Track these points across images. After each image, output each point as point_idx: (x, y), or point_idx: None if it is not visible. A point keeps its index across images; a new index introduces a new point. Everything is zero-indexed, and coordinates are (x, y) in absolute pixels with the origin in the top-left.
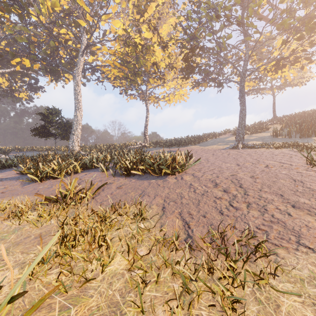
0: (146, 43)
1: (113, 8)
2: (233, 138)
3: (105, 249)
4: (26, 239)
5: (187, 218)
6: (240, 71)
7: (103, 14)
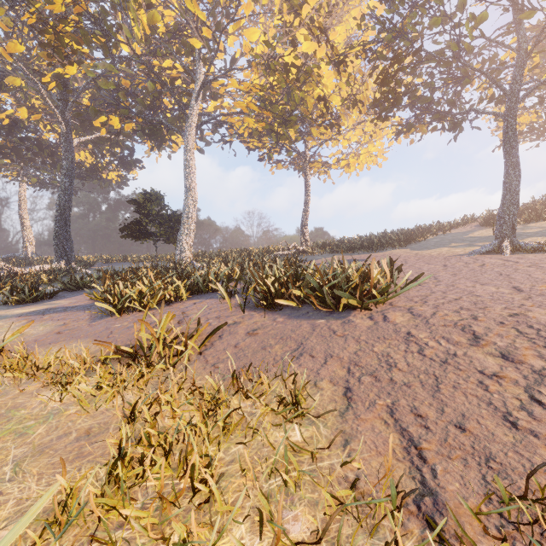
0: (306, 62)
1: (247, 5)
2: (483, 234)
3: (207, 500)
4: (61, 439)
5: (413, 427)
6: (505, 89)
7: (230, 22)
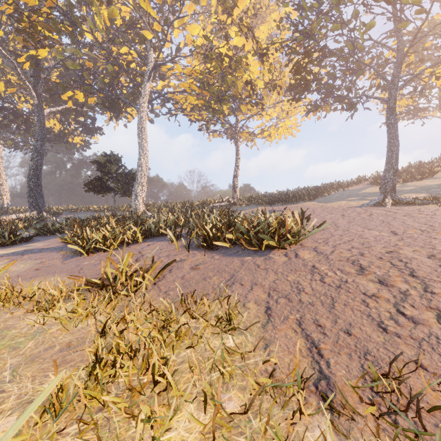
0: (236, 53)
1: (189, 6)
2: (373, 190)
3: (165, 389)
4: (47, 351)
5: (315, 333)
6: (388, 80)
7: (175, 19)
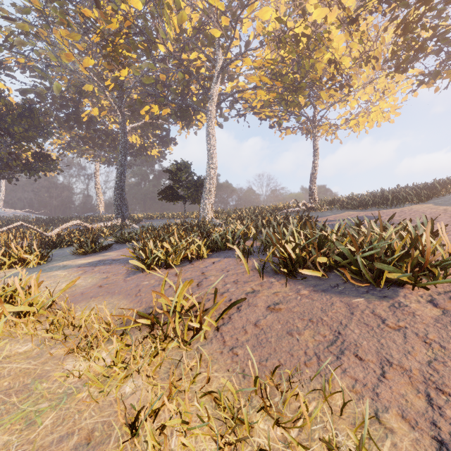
0: (316, 29)
1: None
2: None
3: None
4: (60, 444)
5: None
6: None
7: (244, 7)
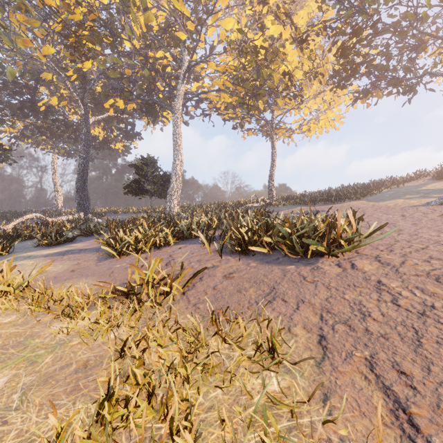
0: (273, 43)
1: None
2: (437, 186)
3: None
4: (63, 370)
5: (398, 386)
6: None
7: (209, 15)
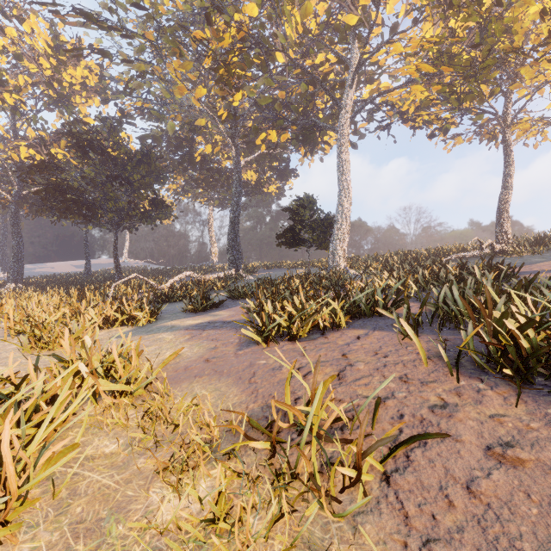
0: None
1: None
2: None
3: None
4: None
5: None
6: None
7: None
